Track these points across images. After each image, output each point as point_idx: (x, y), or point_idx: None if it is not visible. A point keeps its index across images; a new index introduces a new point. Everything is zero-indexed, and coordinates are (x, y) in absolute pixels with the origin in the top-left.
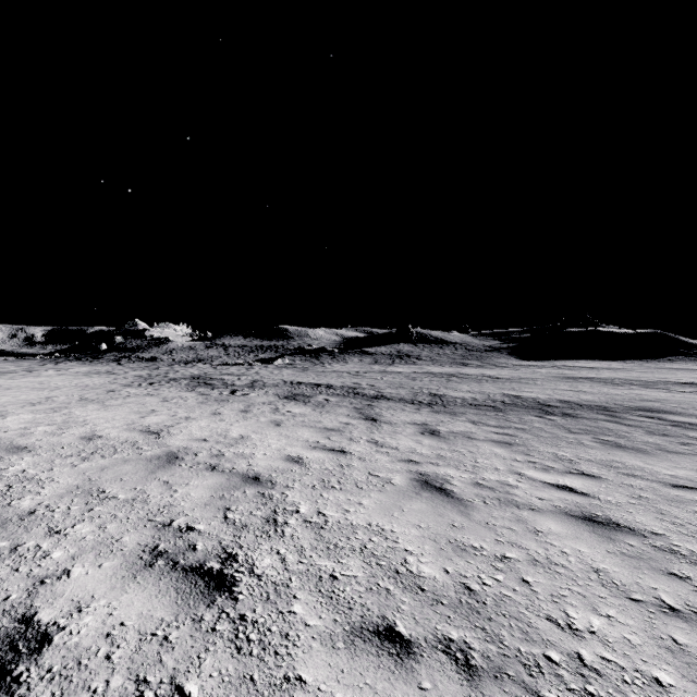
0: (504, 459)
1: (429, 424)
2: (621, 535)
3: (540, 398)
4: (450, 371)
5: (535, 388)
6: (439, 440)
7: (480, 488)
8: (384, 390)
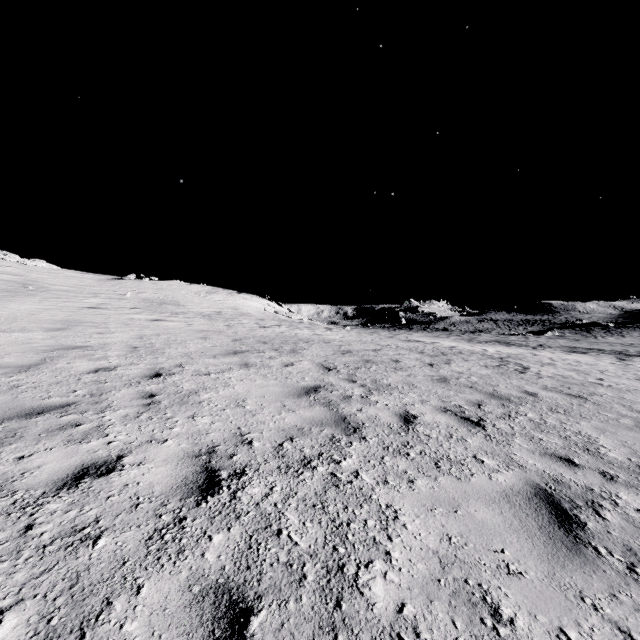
0: None
1: None
2: None
3: None
4: None
5: None
6: None
7: None
8: None
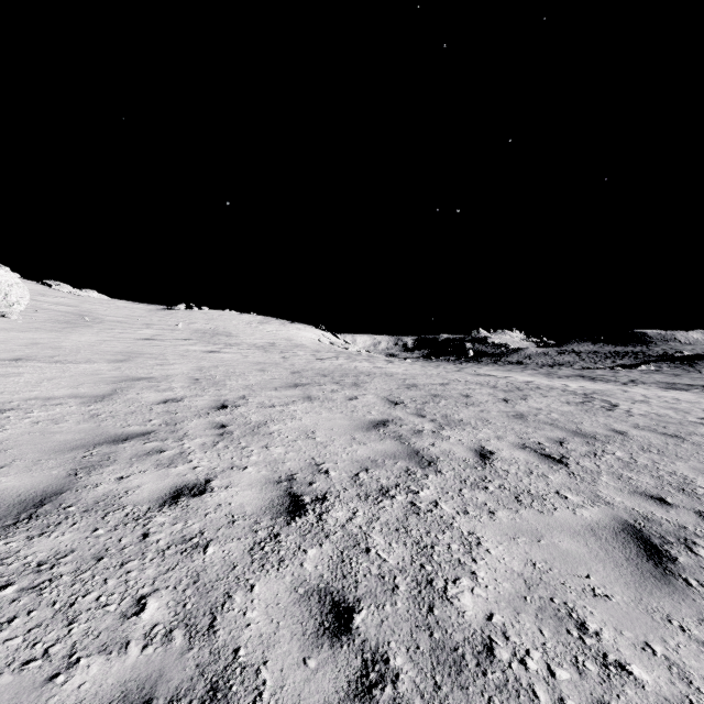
0: None
1: None
2: None
3: None
4: None
5: None
6: None
7: None
8: None
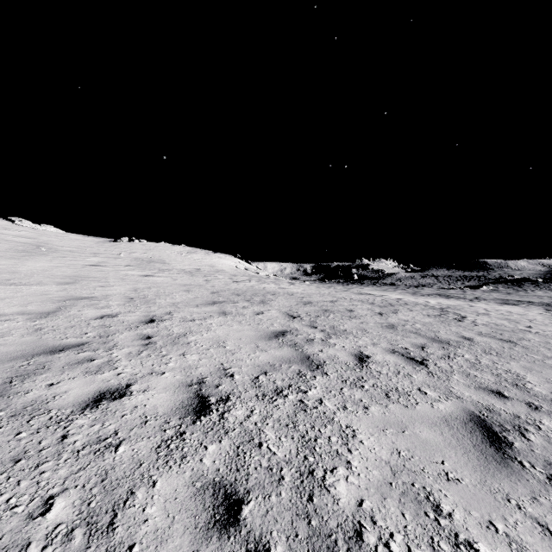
0: None
1: None
2: None
3: None
4: None
5: None
6: None
7: None
8: None
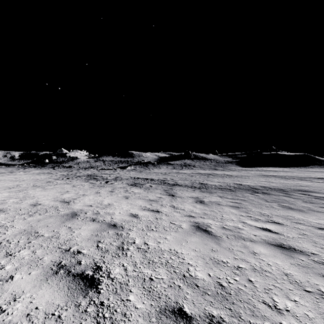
0: (236, 215)
1: (199, 197)
2: (296, 254)
3: (251, 185)
4: (209, 172)
5: (249, 180)
6: (204, 205)
7: (225, 230)
8: (178, 181)
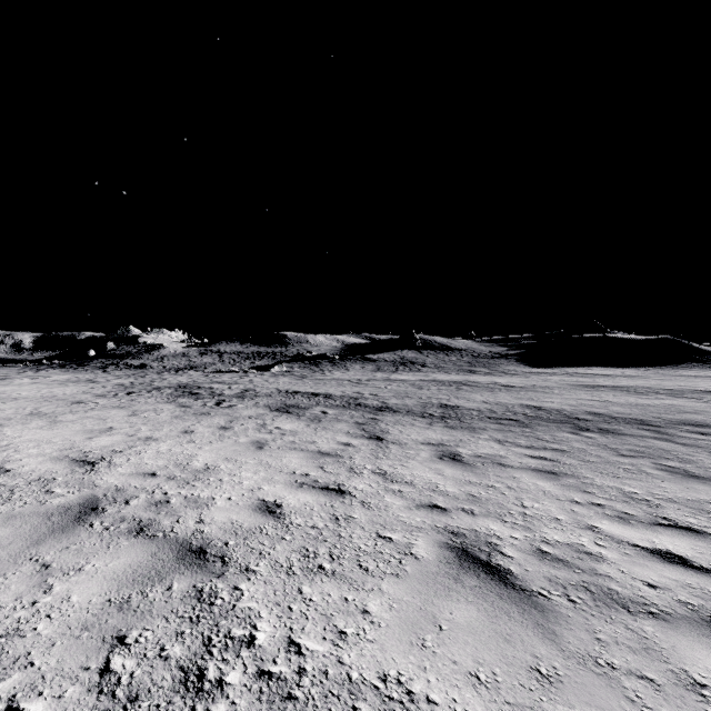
0: (559, 499)
1: (447, 444)
2: None
3: (565, 409)
4: (458, 379)
5: (555, 397)
6: (464, 469)
7: (549, 562)
8: (389, 400)
